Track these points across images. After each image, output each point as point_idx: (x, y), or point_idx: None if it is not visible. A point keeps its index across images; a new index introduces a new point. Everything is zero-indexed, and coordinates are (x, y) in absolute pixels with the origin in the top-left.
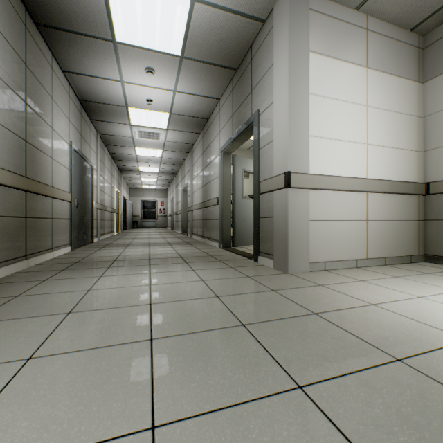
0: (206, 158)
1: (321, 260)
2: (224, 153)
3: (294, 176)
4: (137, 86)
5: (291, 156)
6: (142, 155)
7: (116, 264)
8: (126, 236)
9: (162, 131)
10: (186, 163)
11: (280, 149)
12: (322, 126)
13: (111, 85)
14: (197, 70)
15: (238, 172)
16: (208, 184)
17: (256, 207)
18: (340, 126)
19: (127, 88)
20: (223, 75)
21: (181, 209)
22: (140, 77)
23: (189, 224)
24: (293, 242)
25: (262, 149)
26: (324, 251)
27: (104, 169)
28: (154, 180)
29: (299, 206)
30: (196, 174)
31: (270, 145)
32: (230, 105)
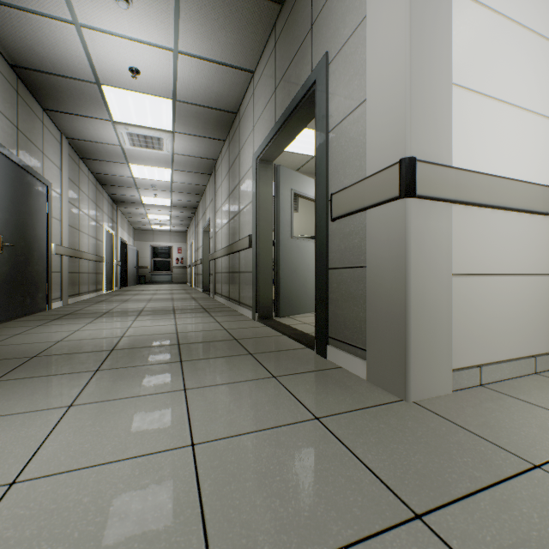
0: (234, 177)
1: (472, 362)
2: (261, 161)
3: (422, 170)
4: (107, 37)
5: (416, 121)
6: (142, 177)
7: (25, 367)
8: (117, 296)
9: (165, 134)
10: (208, 191)
11: (385, 112)
12: (473, 66)
13: (59, 32)
14: (211, 2)
15: (284, 193)
16: (237, 216)
17: (322, 247)
18: (505, 72)
19: (90, 40)
20: (259, 17)
21: (201, 257)
22: (107, 13)
23: (211, 279)
24: (420, 326)
25: (336, 128)
26: (478, 342)
27: (79, 195)
28: (166, 217)
29: (431, 241)
30: (220, 204)
31: (355, 113)
32: (272, 73)
